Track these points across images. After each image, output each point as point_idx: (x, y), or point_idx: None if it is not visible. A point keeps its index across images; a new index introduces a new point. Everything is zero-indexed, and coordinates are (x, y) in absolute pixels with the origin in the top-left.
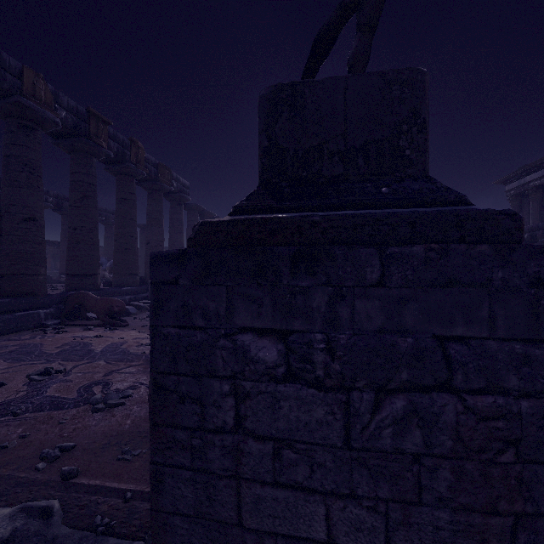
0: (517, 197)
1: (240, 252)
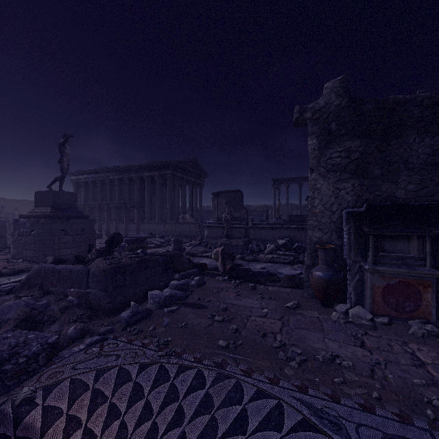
0: (76, 184)
1: (58, 219)
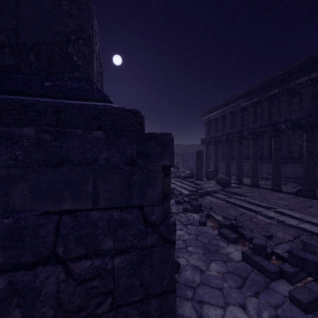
0: (207, 123)
1: None
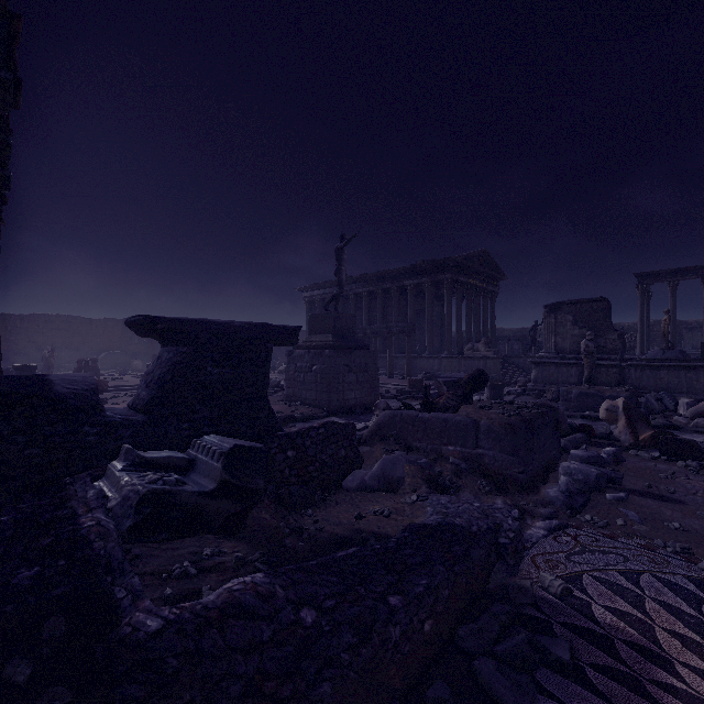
0: (309, 303)
1: (342, 351)
